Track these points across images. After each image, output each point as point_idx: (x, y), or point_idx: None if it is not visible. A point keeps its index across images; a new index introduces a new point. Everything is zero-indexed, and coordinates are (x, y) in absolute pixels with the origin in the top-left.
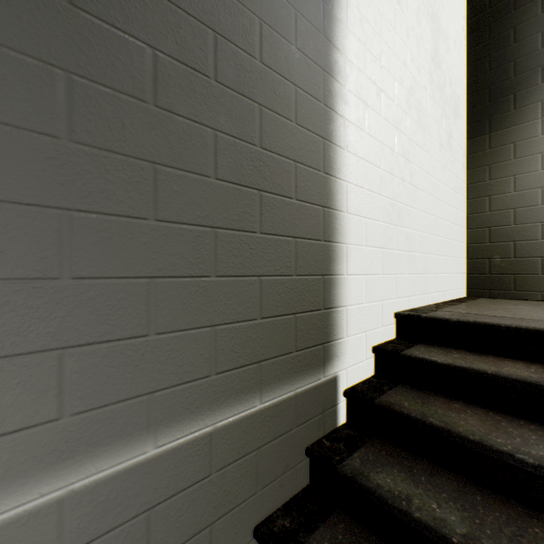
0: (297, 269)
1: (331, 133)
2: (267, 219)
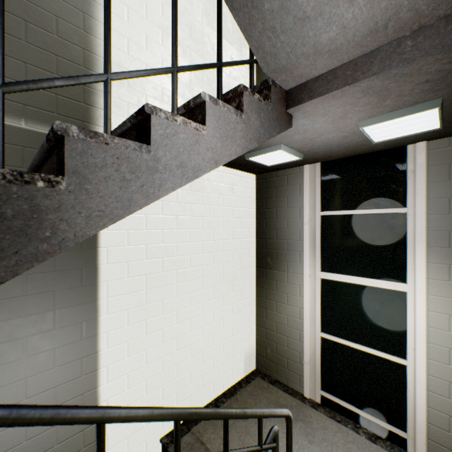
0: (59, 73)
1: (91, 13)
2: (32, 38)
